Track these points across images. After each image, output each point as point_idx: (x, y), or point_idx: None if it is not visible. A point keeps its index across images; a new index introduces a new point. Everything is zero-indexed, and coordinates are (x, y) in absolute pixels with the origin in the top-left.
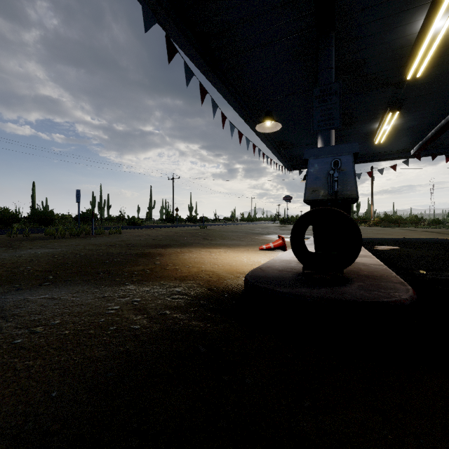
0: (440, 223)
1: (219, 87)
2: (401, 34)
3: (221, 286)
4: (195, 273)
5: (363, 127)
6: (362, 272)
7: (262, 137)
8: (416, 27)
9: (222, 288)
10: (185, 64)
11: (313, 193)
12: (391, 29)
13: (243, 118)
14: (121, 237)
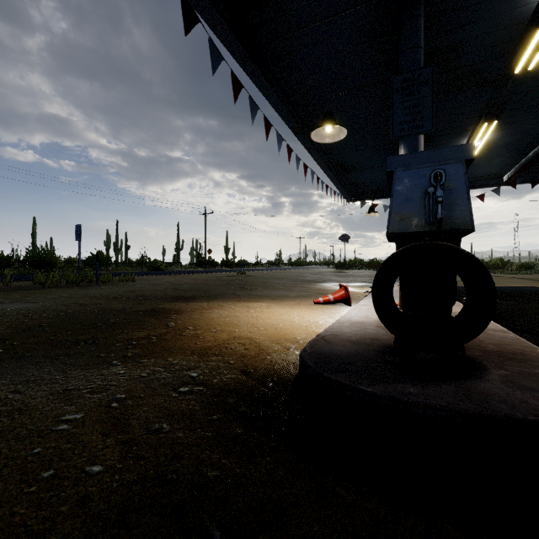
0: (530, 268)
1: (261, 83)
2: (515, 3)
3: (262, 366)
4: (224, 341)
5: (447, 143)
6: (486, 346)
7: (317, 156)
8: None
9: (264, 370)
10: (211, 42)
11: (401, 222)
12: None
13: (293, 130)
14: (134, 286)
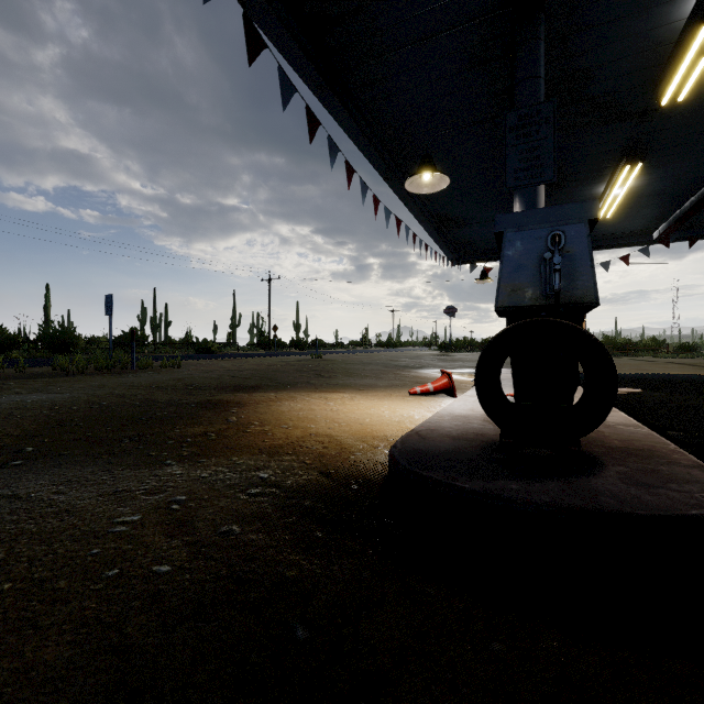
0: (691, 350)
1: (342, 118)
2: (658, 20)
3: (344, 467)
4: (298, 439)
5: (580, 191)
6: (610, 441)
7: (413, 207)
8: (685, 7)
9: (347, 471)
10: (282, 70)
11: (512, 294)
12: (640, 11)
13: (382, 175)
14: (180, 373)
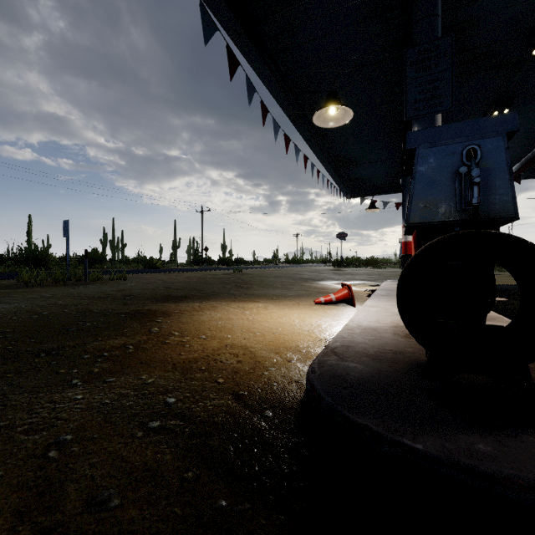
0: None
1: (257, 64)
2: None
3: (258, 386)
4: (213, 351)
5: None
6: None
7: (316, 148)
8: None
9: (260, 393)
10: (201, 8)
11: (425, 209)
12: None
13: (291, 119)
14: (124, 284)
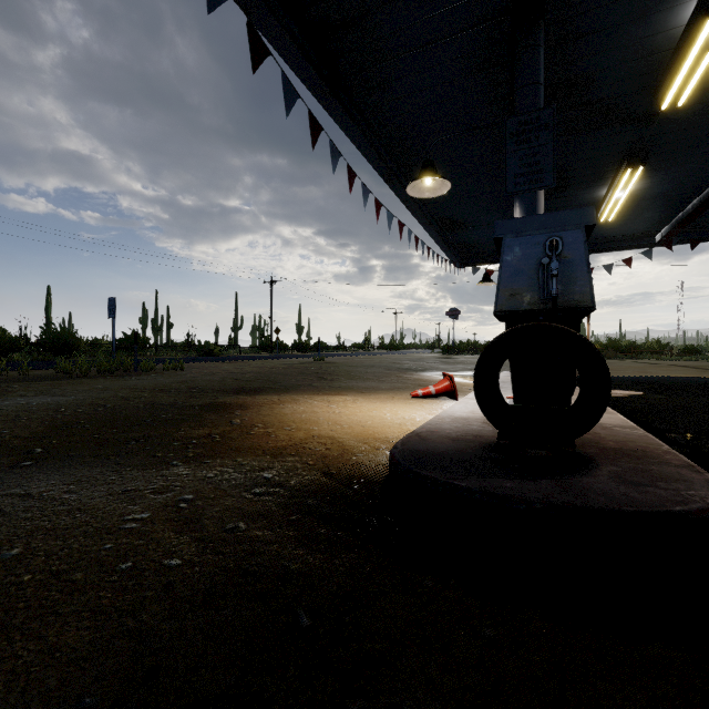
0: (696, 352)
1: (345, 122)
2: (657, 27)
3: (346, 467)
4: (301, 441)
5: (582, 194)
6: (605, 443)
7: (416, 210)
8: (683, 14)
9: (349, 472)
10: (285, 77)
11: (511, 298)
12: (639, 18)
13: (385, 179)
14: (183, 376)
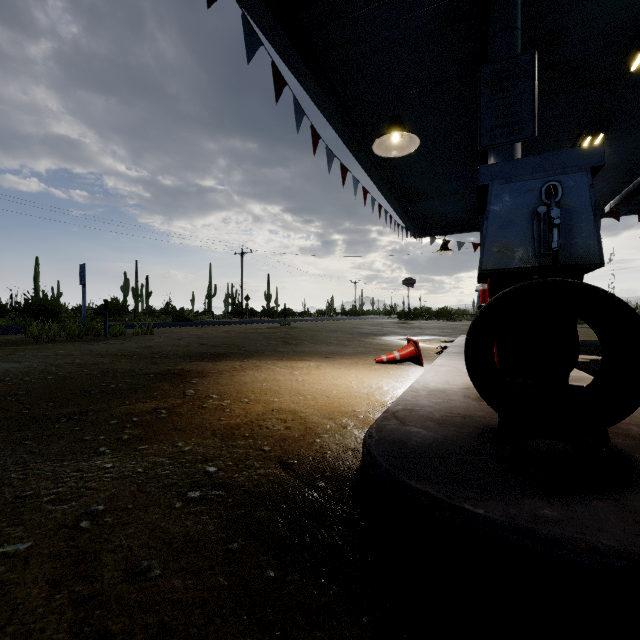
0: None
1: (308, 83)
2: None
3: (309, 455)
4: (257, 417)
5: None
6: (627, 427)
7: (378, 180)
8: None
9: (311, 461)
10: (243, 20)
11: (499, 254)
12: None
13: (348, 146)
14: (151, 340)
